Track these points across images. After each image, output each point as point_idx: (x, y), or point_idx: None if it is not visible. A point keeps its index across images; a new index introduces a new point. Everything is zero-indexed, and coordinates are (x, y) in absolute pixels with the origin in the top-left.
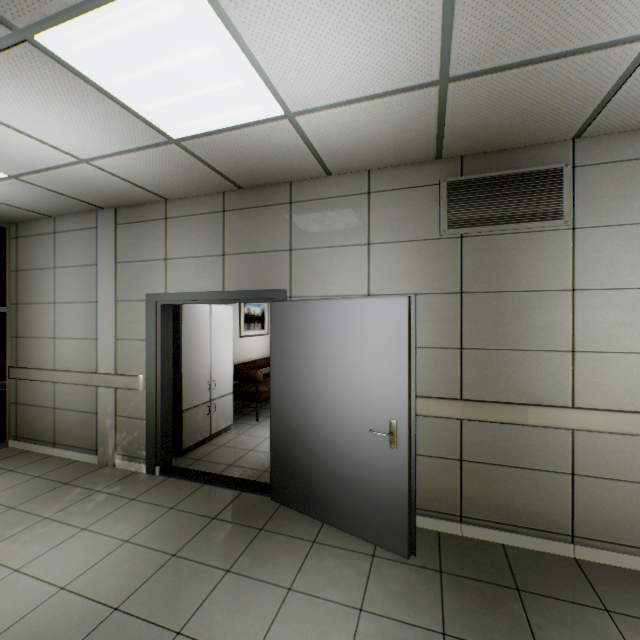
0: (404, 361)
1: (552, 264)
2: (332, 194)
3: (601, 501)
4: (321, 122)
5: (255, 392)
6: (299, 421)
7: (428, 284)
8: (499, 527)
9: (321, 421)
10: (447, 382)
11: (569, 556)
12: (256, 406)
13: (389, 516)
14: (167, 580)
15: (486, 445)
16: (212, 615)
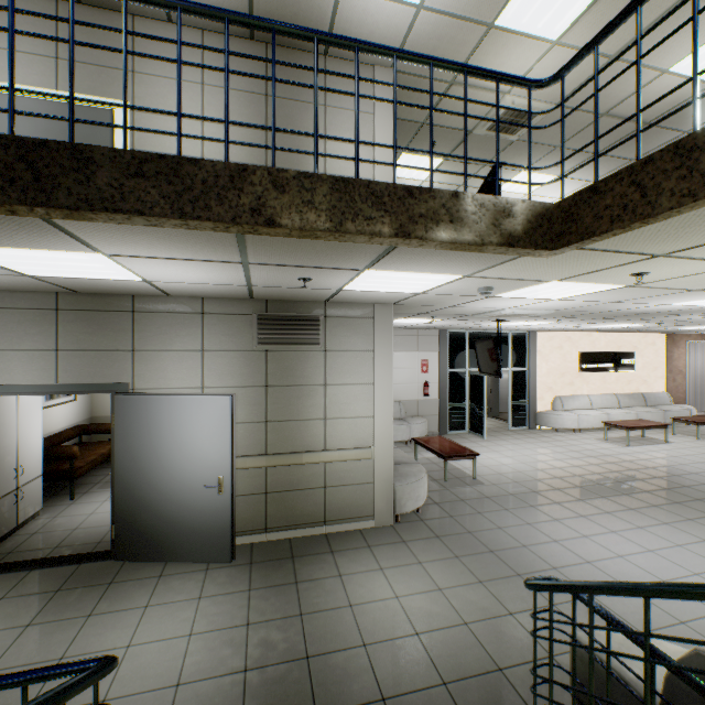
0: (229, 437)
1: (315, 370)
2: (173, 310)
3: (338, 498)
4: (170, 284)
5: (70, 469)
6: (144, 490)
7: (246, 380)
8: (288, 528)
9: (165, 486)
10: (258, 444)
11: (323, 533)
12: (71, 484)
13: (219, 540)
14: (32, 640)
15: (281, 480)
16: (87, 640)
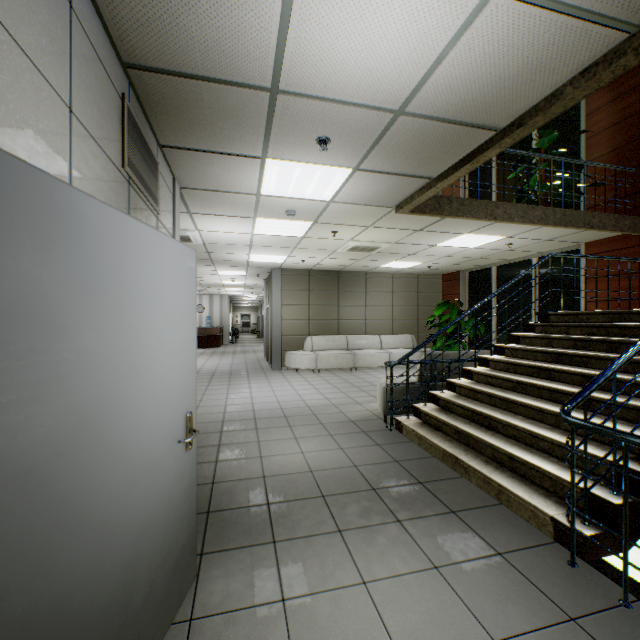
0: (195, 331)
1: None
2: None
3: None
4: None
5: None
6: (45, 568)
7: None
8: None
9: (106, 502)
10: None
11: None
12: None
13: (186, 548)
14: None
15: None
16: None
